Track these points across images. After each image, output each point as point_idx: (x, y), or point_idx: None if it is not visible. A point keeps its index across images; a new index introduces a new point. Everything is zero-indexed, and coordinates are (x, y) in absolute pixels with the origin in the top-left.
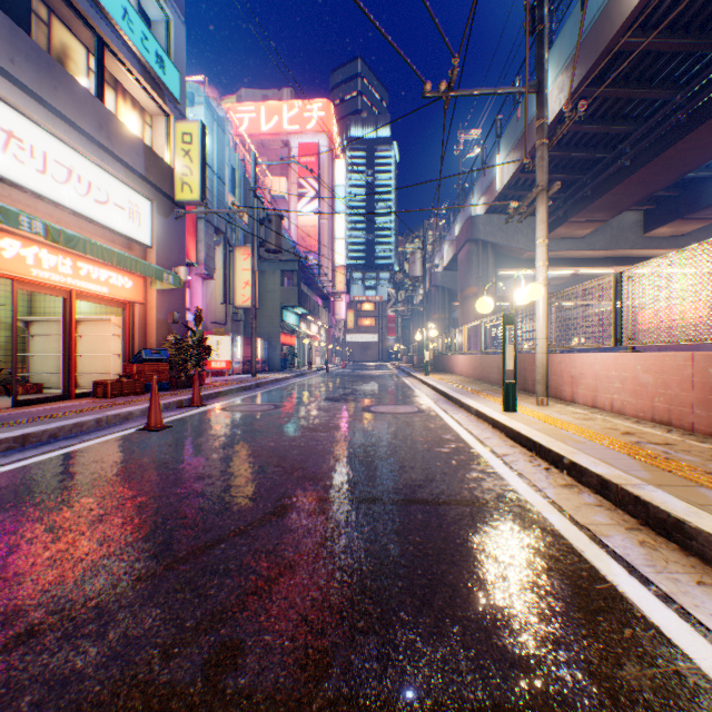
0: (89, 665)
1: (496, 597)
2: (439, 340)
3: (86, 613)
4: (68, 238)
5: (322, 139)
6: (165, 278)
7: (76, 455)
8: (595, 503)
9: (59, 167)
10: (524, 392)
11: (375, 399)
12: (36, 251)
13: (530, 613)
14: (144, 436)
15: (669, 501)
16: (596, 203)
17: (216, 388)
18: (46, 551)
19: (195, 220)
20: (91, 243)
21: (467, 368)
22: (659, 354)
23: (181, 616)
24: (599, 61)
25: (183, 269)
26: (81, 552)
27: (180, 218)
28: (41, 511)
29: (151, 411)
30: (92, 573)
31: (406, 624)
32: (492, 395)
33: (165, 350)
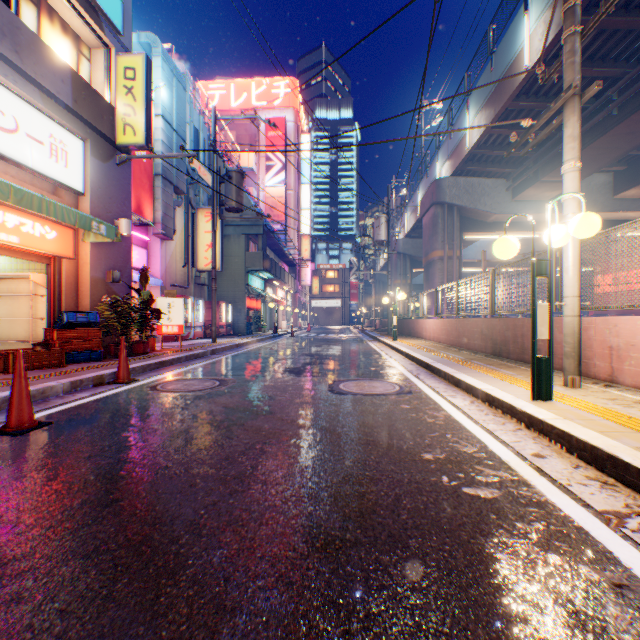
0: None
1: None
2: (404, 304)
3: None
4: None
5: (288, 114)
6: (93, 227)
7: None
8: None
9: None
10: (523, 363)
11: (343, 371)
12: None
13: None
14: None
15: None
16: None
17: (160, 357)
18: None
19: (151, 177)
20: None
21: (439, 333)
22: None
23: None
24: None
25: (124, 221)
26: None
27: (123, 165)
28: None
29: (12, 403)
30: None
31: None
32: (487, 368)
33: (94, 313)
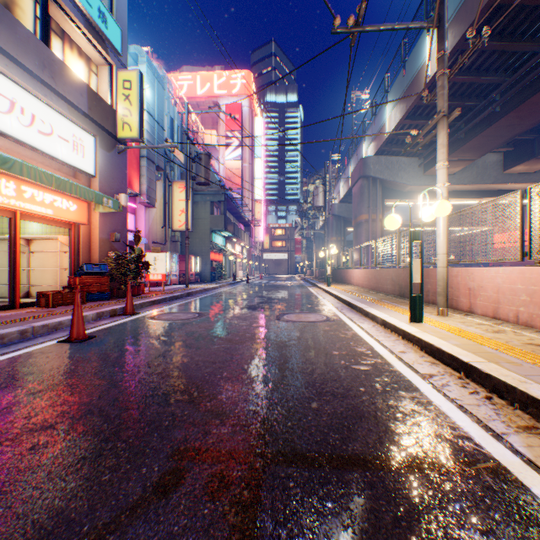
0: None
1: None
2: (338, 257)
3: None
4: (2, 160)
5: (244, 101)
6: (104, 202)
7: None
8: None
9: (1, 98)
10: None
11: (287, 308)
12: None
13: None
14: (61, 349)
15: None
16: (468, 144)
17: (151, 298)
18: None
19: (138, 158)
20: (28, 166)
21: (363, 280)
22: None
23: None
24: (480, 15)
25: (123, 196)
26: None
27: (122, 153)
28: None
29: (73, 322)
30: None
31: None
32: (391, 304)
33: (104, 265)
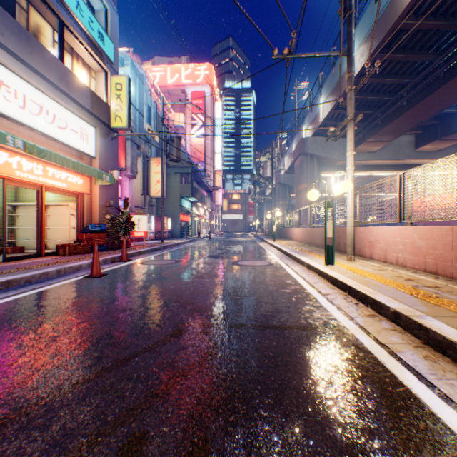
0: (35, 451)
1: (327, 398)
2: (282, 218)
3: (37, 410)
4: (39, 151)
5: (206, 89)
6: (104, 178)
7: (42, 294)
8: (391, 328)
9: (34, 104)
10: (338, 252)
11: (241, 257)
12: (18, 160)
13: (351, 410)
14: (88, 281)
15: (443, 327)
16: (384, 129)
17: (137, 249)
18: (14, 363)
19: (124, 140)
20: (55, 154)
21: (301, 236)
22: (429, 227)
23: (105, 413)
24: (387, 36)
25: (116, 172)
26: (39, 363)
27: (114, 139)
28: (14, 333)
29: (93, 264)
30: (45, 379)
31: (264, 419)
32: (317, 254)
33: (104, 225)
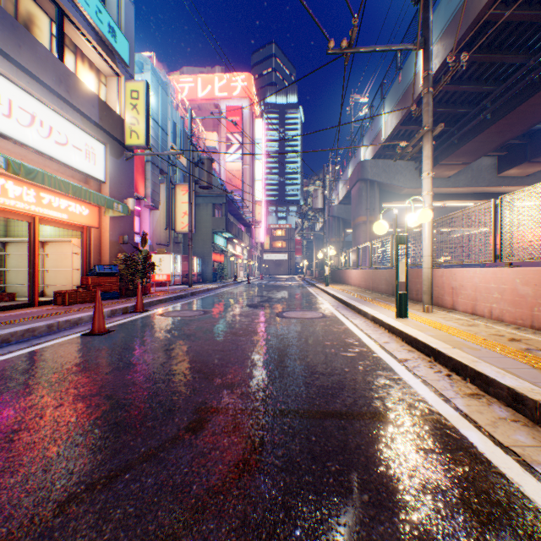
0: None
1: None
2: (336, 258)
3: None
4: (27, 171)
5: (244, 103)
6: (115, 207)
7: (19, 360)
8: (510, 417)
9: (23, 113)
10: (409, 300)
11: (286, 306)
12: (2, 183)
13: None
14: (86, 340)
15: None
16: (462, 149)
17: (157, 297)
18: None
19: (143, 163)
20: (49, 175)
21: (359, 280)
22: (538, 269)
23: None
24: (468, 31)
25: (131, 200)
26: None
27: (129, 159)
28: None
29: (95, 317)
30: None
31: None
32: (383, 303)
33: (115, 266)
